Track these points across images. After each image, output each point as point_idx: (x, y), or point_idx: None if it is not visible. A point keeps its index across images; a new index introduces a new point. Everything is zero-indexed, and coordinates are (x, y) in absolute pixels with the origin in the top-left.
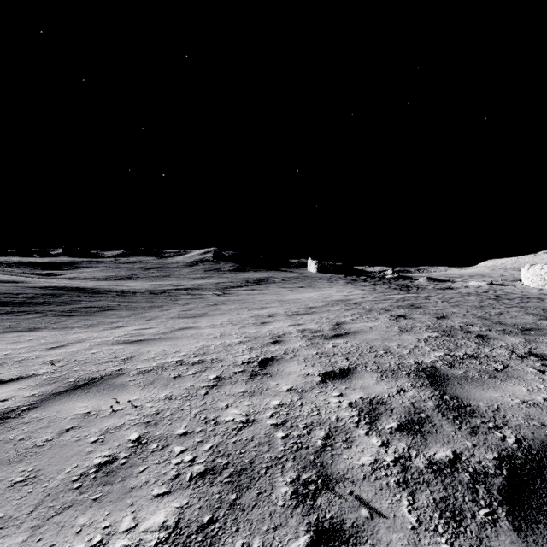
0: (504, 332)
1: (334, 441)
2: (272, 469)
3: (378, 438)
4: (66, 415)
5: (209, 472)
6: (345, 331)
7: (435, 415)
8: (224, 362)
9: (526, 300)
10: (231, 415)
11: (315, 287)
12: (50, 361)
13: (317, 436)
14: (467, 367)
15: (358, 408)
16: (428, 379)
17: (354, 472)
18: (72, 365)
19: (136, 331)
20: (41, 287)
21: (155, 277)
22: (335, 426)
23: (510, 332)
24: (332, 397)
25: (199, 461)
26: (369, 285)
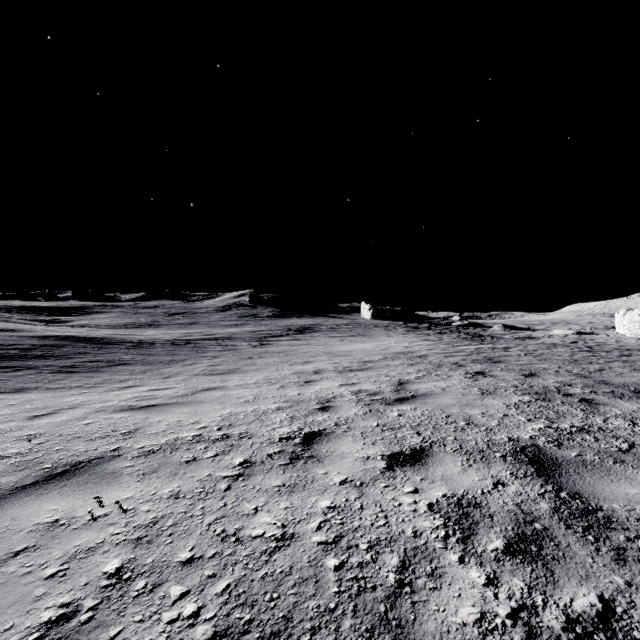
0: (614, 394)
1: (414, 575)
2: (320, 634)
3: (479, 568)
4: (22, 526)
5: (220, 639)
6: (411, 393)
7: (556, 527)
8: (255, 438)
9: (626, 352)
10: (260, 527)
11: (370, 336)
12: (27, 437)
13: (387, 565)
14: (580, 447)
15: (443, 513)
16: (532, 466)
17: (451, 639)
18: (54, 442)
19: (148, 392)
20: (40, 337)
21: (180, 324)
22: (413, 545)
23: (622, 395)
24: (404, 495)
25: (206, 617)
26: (434, 333)
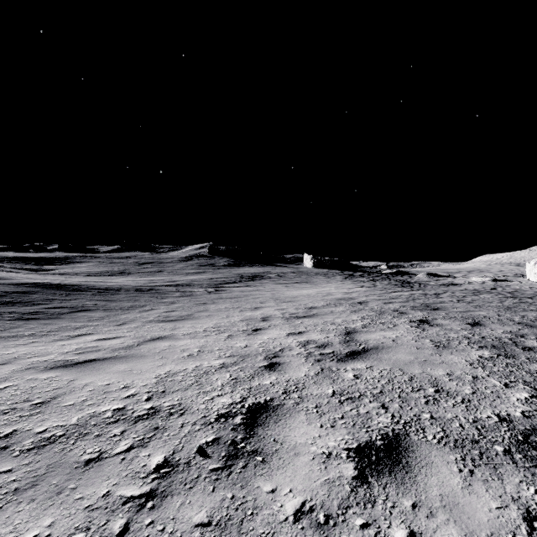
0: None
1: None
2: None
3: None
4: None
5: None
6: (362, 345)
7: None
8: (188, 416)
9: None
10: None
11: (312, 283)
12: None
13: None
14: None
15: None
16: None
17: None
18: None
19: (95, 342)
20: (16, 284)
21: (147, 272)
22: None
23: None
24: None
25: None
26: (368, 280)
